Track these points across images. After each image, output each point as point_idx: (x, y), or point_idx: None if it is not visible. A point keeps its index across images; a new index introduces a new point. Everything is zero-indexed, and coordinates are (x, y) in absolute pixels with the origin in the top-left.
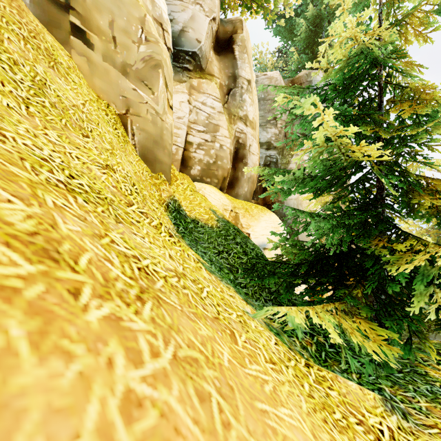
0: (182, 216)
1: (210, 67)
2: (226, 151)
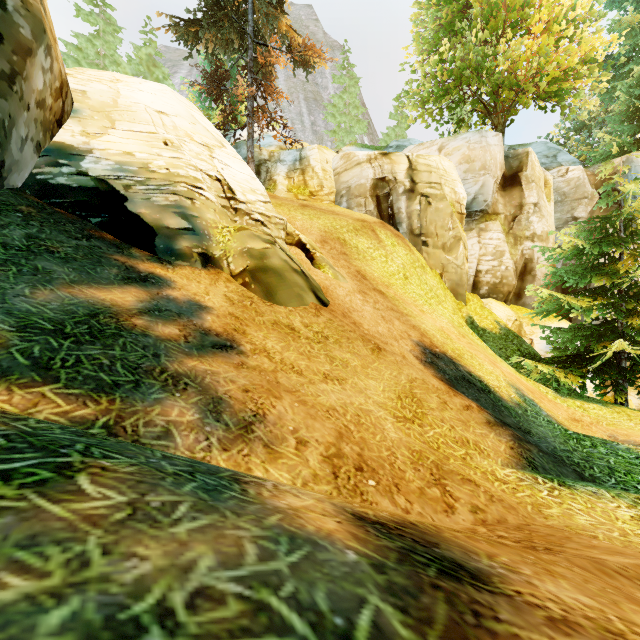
0: (475, 326)
1: (495, 207)
2: (511, 270)
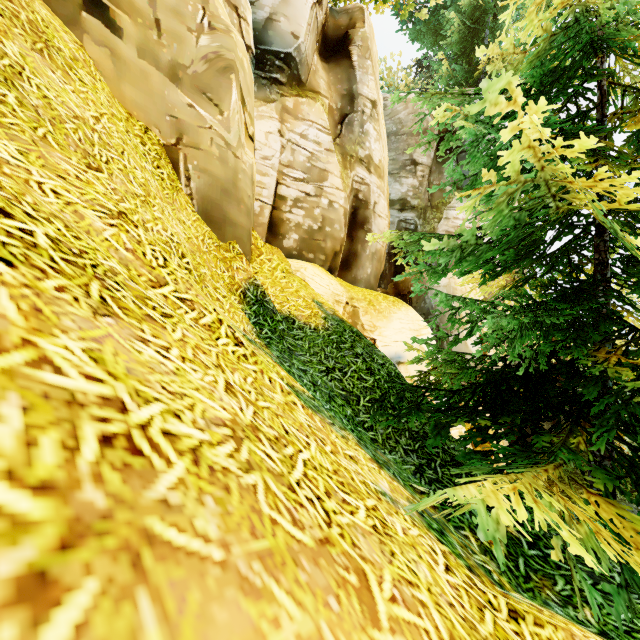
0: (267, 310)
1: (313, 81)
2: (338, 211)
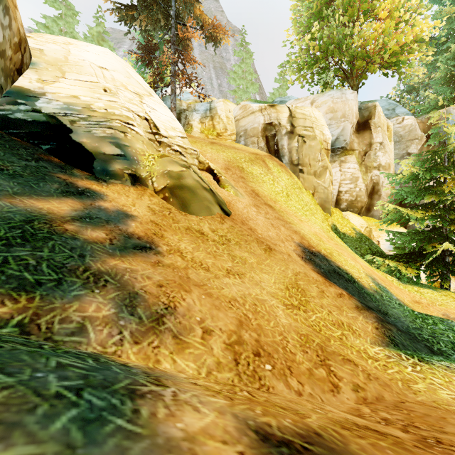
0: (338, 232)
1: (352, 145)
2: (363, 191)
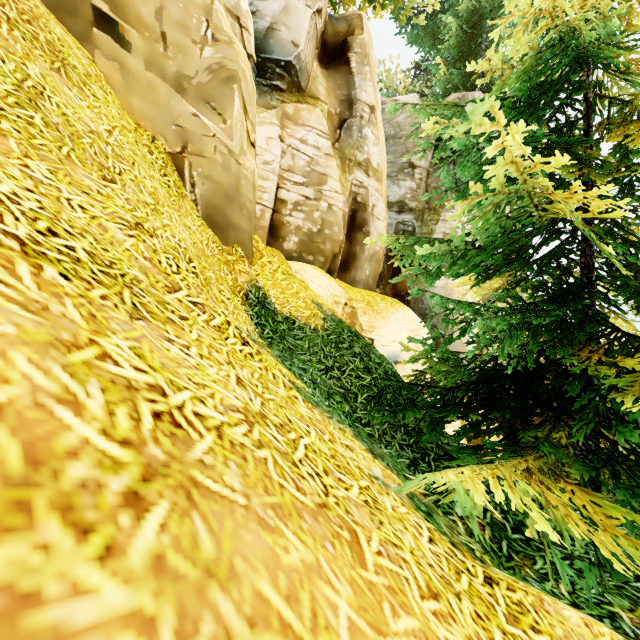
0: (269, 311)
1: (313, 87)
2: (337, 213)
